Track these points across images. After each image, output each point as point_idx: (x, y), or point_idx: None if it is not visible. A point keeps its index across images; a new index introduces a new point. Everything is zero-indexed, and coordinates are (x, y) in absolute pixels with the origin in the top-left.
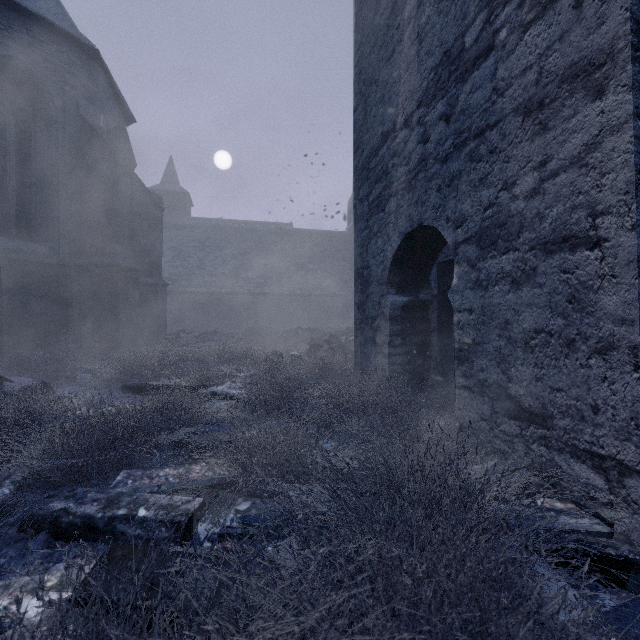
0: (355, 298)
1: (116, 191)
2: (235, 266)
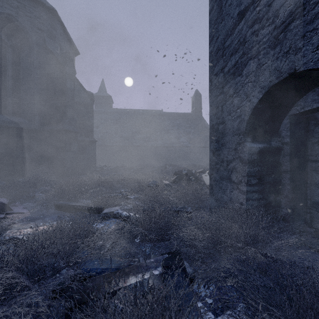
0: (210, 146)
1: (64, 87)
2: (133, 132)
